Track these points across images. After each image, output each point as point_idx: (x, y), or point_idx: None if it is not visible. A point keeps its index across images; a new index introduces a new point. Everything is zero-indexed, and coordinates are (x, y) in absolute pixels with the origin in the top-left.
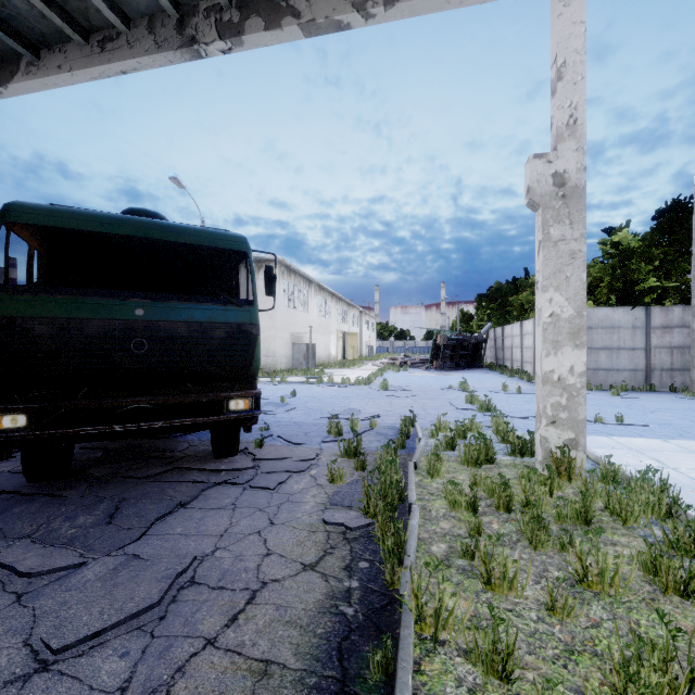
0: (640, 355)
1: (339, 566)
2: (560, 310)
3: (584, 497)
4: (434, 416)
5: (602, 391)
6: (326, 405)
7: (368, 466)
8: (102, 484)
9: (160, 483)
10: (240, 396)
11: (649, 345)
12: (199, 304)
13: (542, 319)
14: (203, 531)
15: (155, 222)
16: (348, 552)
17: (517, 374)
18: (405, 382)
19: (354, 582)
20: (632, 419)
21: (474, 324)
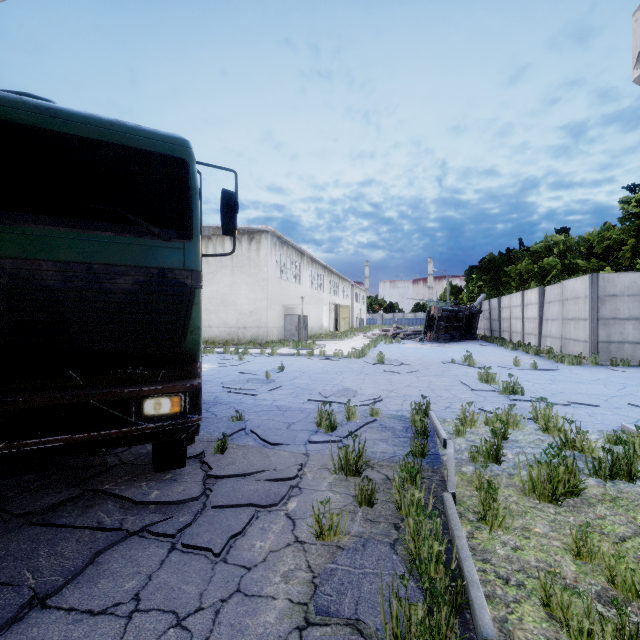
0: None
1: None
2: None
3: None
4: (448, 400)
5: (630, 367)
6: (316, 382)
7: (377, 494)
8: None
9: (40, 530)
10: (162, 392)
11: None
12: (89, 232)
13: None
14: None
15: (28, 100)
16: None
17: (519, 346)
18: (401, 355)
19: None
20: None
21: (464, 296)
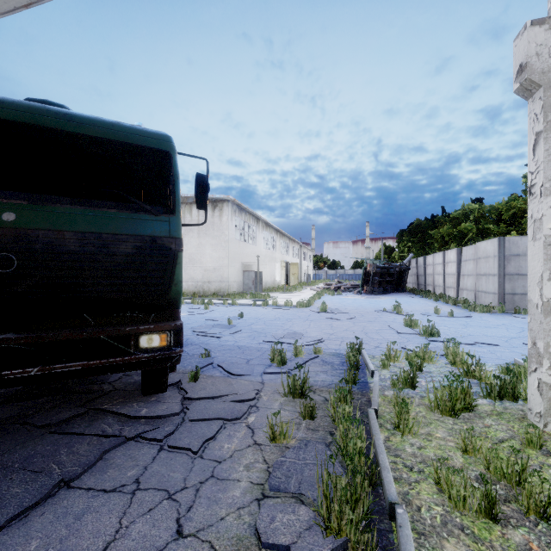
0: None
1: None
2: None
3: None
4: (378, 341)
5: None
6: (270, 327)
7: (317, 411)
8: None
9: (58, 437)
10: (153, 330)
11: None
12: (98, 210)
13: (543, 232)
14: None
15: (50, 108)
16: None
17: (441, 297)
18: (341, 305)
19: None
20: None
21: (395, 255)
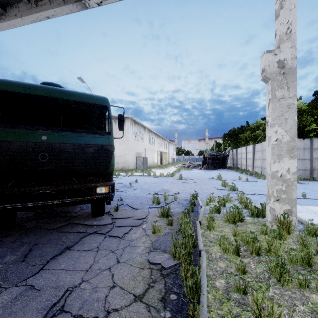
0: (307, 162)
1: (157, 298)
2: (282, 137)
3: (307, 249)
4: (206, 193)
5: None
6: (152, 187)
7: (174, 222)
8: (28, 233)
9: (59, 233)
10: (102, 185)
11: (312, 157)
12: (79, 134)
13: (271, 142)
14: (77, 267)
15: (56, 88)
16: (163, 285)
17: (244, 171)
18: (190, 175)
19: (167, 313)
20: (309, 195)
21: (222, 147)
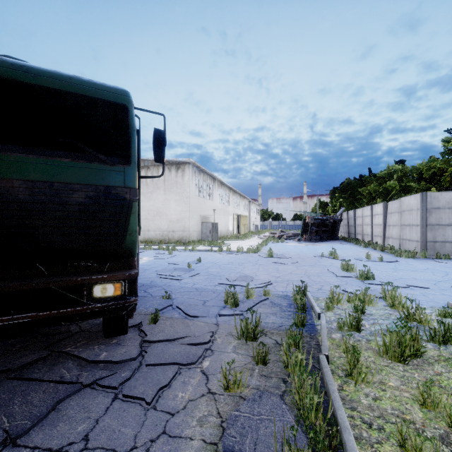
0: None
1: None
2: None
3: None
4: (320, 283)
5: (450, 260)
6: (224, 271)
7: (269, 355)
8: None
9: (16, 383)
10: (107, 280)
11: None
12: (51, 159)
13: None
14: None
15: (7, 60)
16: None
17: (369, 244)
18: (285, 251)
19: None
20: None
21: (329, 209)
